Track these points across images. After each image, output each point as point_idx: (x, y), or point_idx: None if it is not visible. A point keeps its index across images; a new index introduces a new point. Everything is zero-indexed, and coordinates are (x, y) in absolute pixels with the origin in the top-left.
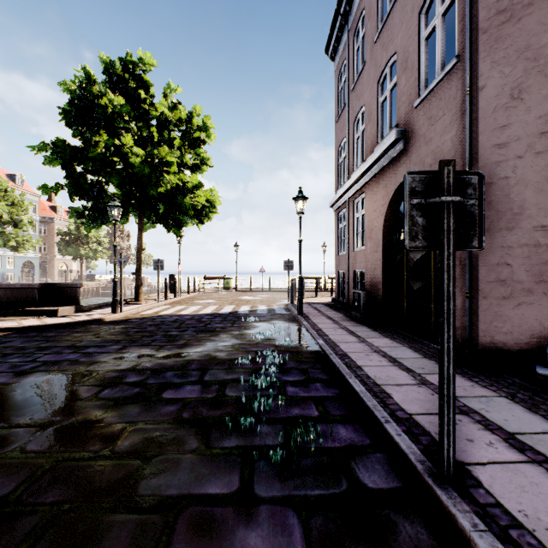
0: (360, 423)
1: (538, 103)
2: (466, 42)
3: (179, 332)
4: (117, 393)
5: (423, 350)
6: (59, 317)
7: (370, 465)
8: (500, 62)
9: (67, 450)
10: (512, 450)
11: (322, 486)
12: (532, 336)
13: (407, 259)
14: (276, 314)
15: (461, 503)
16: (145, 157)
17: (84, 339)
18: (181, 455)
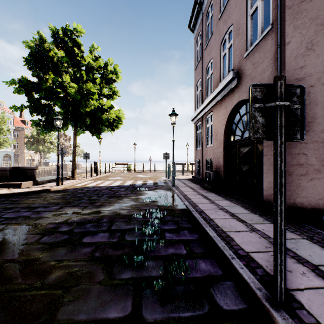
0: (214, 258)
1: (323, 52)
2: (277, 14)
3: (97, 197)
4: (52, 239)
5: (250, 208)
6: (22, 188)
7: (223, 290)
8: (299, 26)
9: (10, 283)
10: (319, 278)
11: (190, 309)
12: (320, 199)
13: (239, 152)
14: (158, 186)
15: (293, 323)
16: (78, 89)
17: (36, 202)
18: (91, 286)
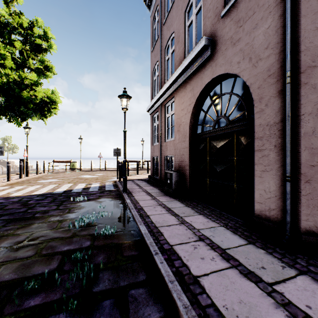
0: None
1: None
2: None
3: None
4: None
5: (239, 230)
6: None
7: None
8: None
9: None
10: None
11: None
12: None
13: (209, 147)
14: (105, 191)
15: None
16: None
17: None
18: None
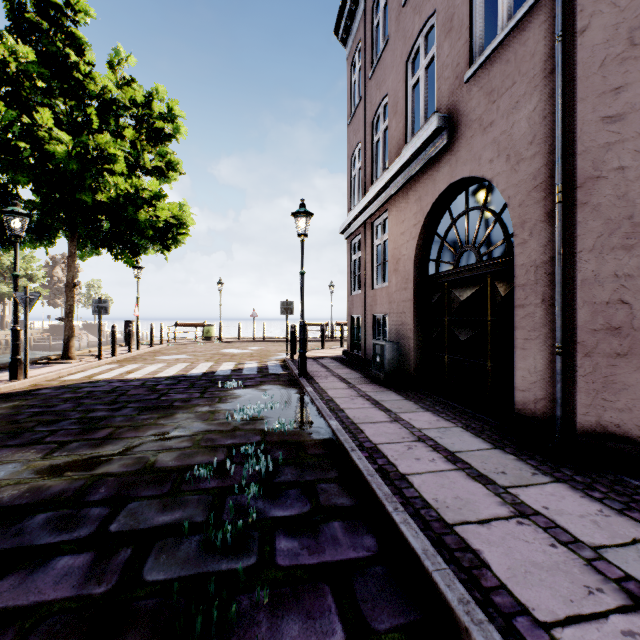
0: None
1: None
2: None
3: (109, 412)
4: None
5: (486, 433)
6: None
7: None
8: None
9: None
10: None
11: None
12: None
13: (449, 299)
14: (269, 375)
15: None
16: (74, 145)
17: None
18: None
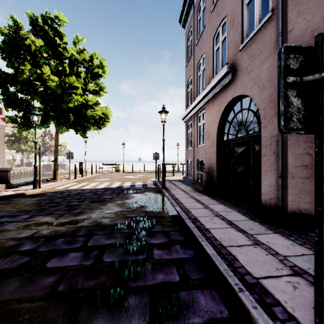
0: (215, 288)
1: None
2: None
3: (78, 202)
4: (6, 264)
5: (248, 213)
6: None
7: None
8: (304, 12)
9: None
10: None
11: None
12: None
13: (233, 152)
14: (147, 188)
15: None
16: (59, 82)
17: (2, 210)
18: None
